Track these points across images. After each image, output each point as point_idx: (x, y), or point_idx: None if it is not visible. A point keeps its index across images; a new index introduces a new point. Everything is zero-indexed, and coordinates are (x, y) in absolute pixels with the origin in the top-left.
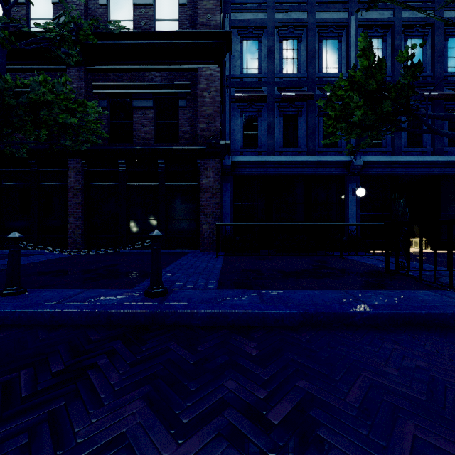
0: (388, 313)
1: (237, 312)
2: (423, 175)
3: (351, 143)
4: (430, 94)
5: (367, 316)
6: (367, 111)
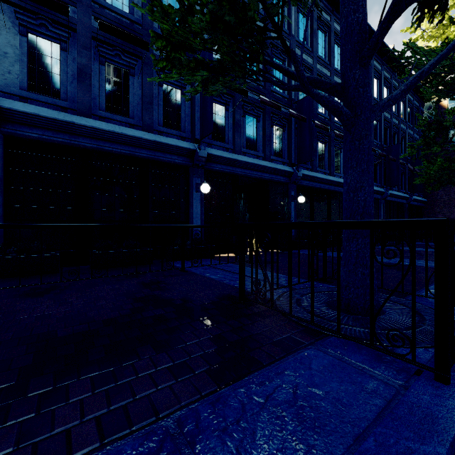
0: None
1: None
2: (257, 178)
3: (196, 130)
4: (264, 99)
5: None
6: None
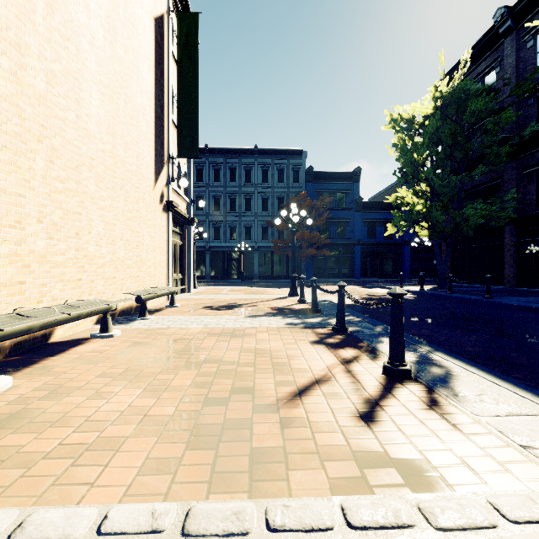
0: None
1: (498, 302)
2: None
3: None
4: None
5: None
6: None
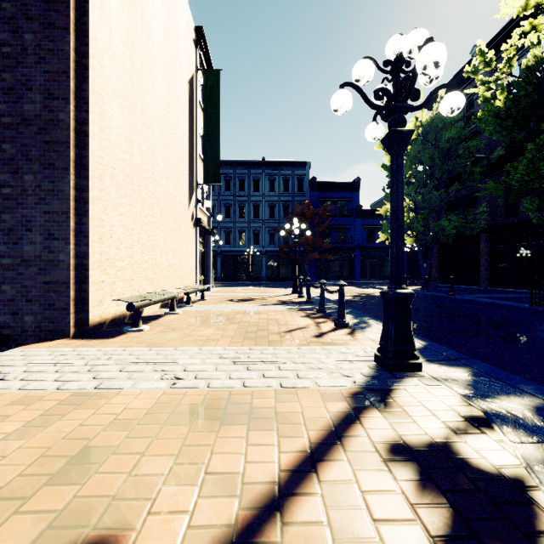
0: (487, 302)
1: (455, 298)
2: None
3: None
4: None
5: (482, 302)
6: (537, 219)
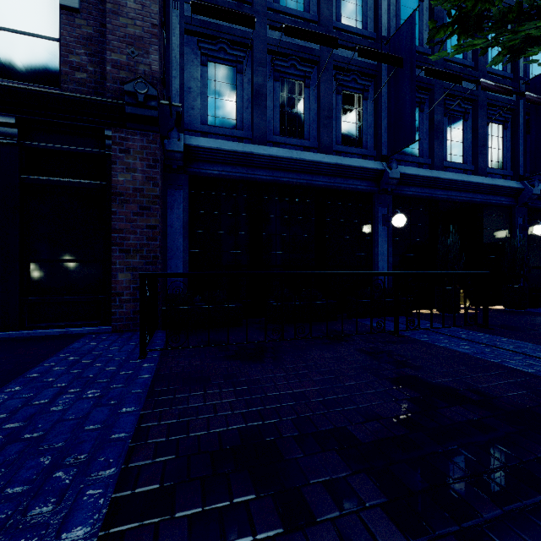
0: None
1: None
2: (465, 202)
3: (382, 144)
4: (487, 83)
5: None
6: None
